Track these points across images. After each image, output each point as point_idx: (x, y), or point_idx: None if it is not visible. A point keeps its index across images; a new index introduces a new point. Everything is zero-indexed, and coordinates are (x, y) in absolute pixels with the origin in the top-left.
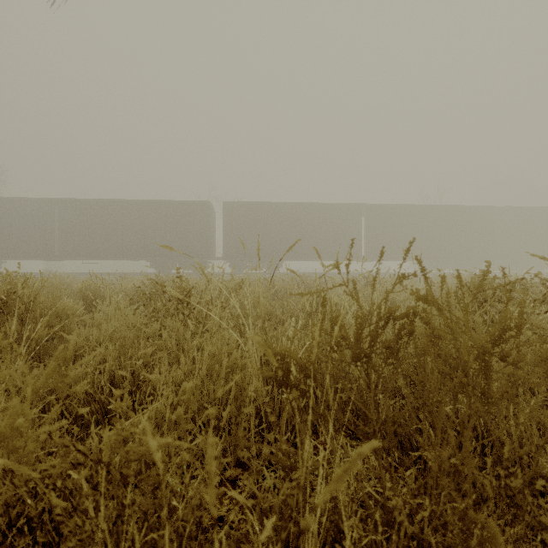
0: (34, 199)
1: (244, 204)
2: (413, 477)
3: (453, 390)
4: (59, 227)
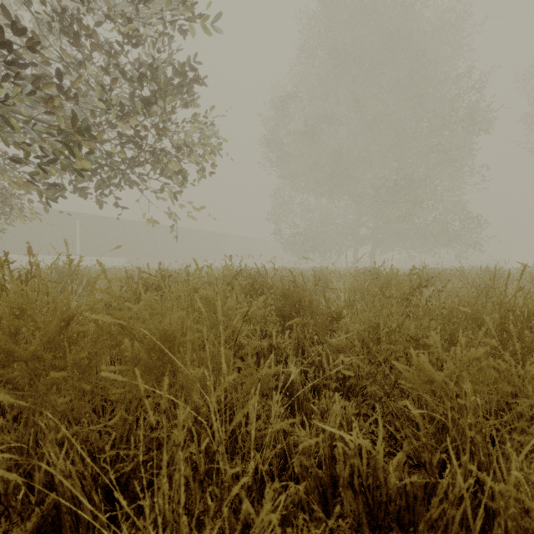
0: None
1: None
2: None
3: None
4: None
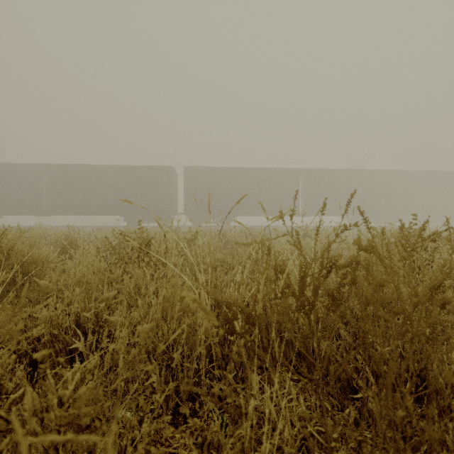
0: (26, 165)
1: (201, 168)
2: (352, 415)
3: (394, 336)
4: (47, 187)
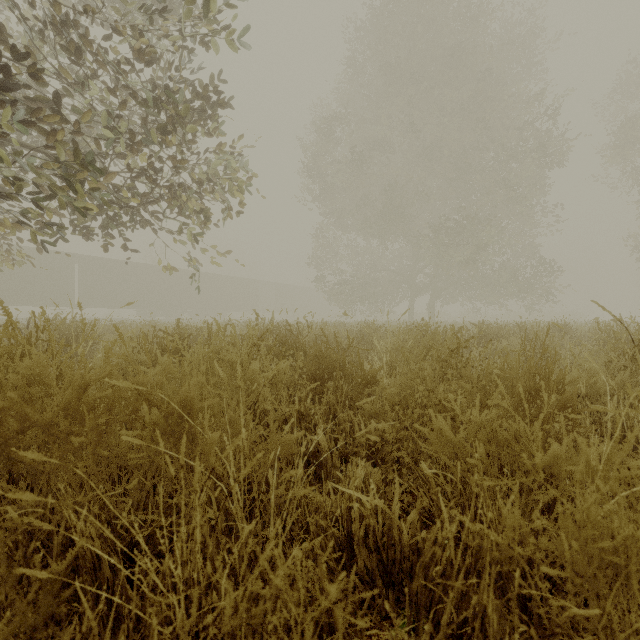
0: None
1: None
2: None
3: None
4: None
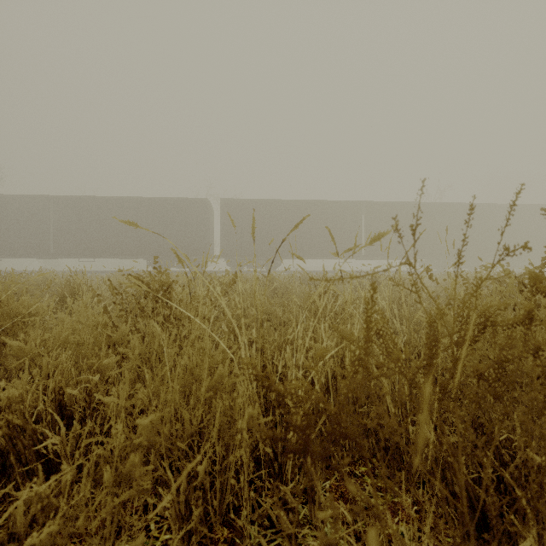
0: (29, 197)
1: (242, 201)
2: None
3: None
4: (54, 224)
